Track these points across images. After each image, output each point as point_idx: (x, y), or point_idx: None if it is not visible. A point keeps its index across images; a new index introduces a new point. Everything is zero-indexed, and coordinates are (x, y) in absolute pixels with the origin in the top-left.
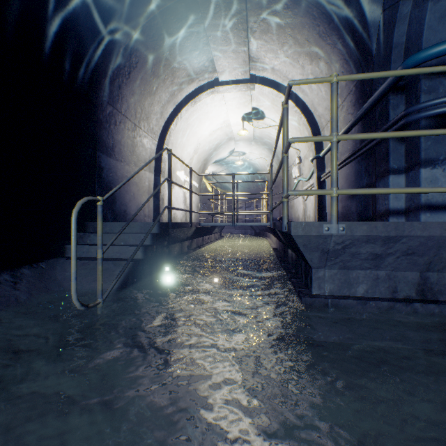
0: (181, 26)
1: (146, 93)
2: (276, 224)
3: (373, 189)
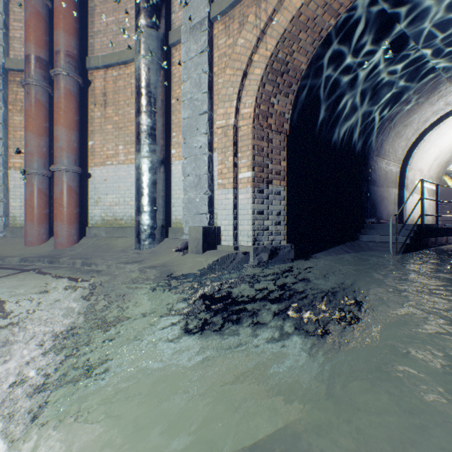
0: (429, 93)
1: (396, 139)
2: None
3: None
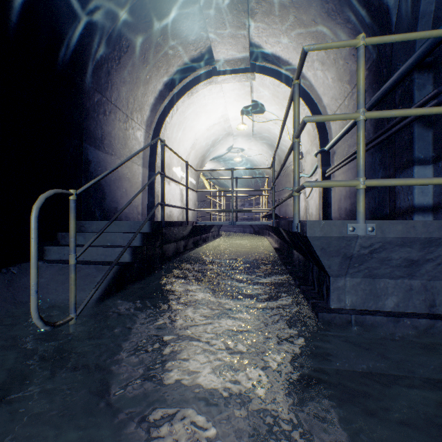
0: (176, 7)
1: (139, 82)
2: (280, 223)
3: (411, 179)
